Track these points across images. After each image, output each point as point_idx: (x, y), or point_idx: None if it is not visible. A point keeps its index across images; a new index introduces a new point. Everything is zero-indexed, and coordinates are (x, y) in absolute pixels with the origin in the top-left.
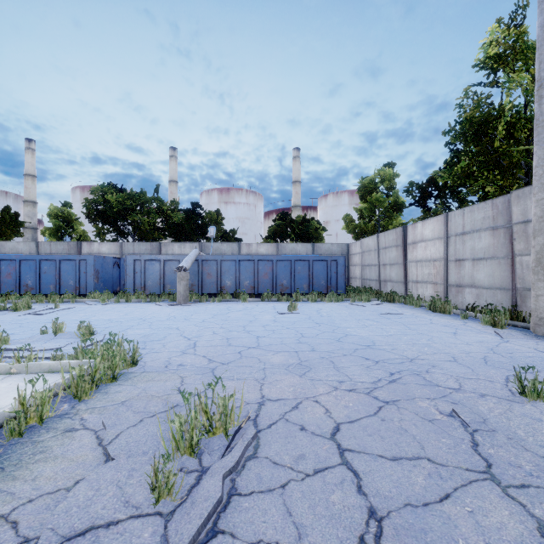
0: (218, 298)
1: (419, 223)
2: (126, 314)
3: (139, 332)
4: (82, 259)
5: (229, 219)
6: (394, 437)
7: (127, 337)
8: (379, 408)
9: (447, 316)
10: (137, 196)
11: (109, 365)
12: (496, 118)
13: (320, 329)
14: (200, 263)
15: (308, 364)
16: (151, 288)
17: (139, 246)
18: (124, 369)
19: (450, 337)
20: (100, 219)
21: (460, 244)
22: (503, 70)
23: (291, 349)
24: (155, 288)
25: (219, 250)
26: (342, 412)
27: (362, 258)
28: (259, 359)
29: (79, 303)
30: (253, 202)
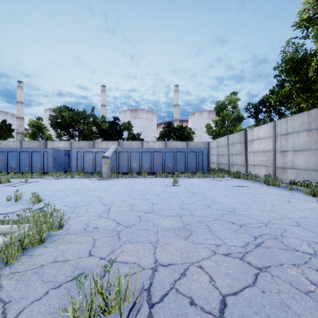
0: (128, 175)
1: (255, 128)
2: (68, 186)
3: (73, 200)
4: (45, 151)
5: (136, 128)
6: (281, 317)
7: (64, 203)
8: (256, 276)
9: (278, 188)
10: (80, 113)
11: (37, 231)
12: (311, 57)
13: (194, 197)
14: (117, 154)
15: (190, 227)
16: (87, 169)
17: (82, 143)
18: (53, 231)
19: (287, 205)
20: (59, 127)
21: (284, 141)
22: (313, 27)
23: (176, 214)
24: (90, 169)
25: (130, 145)
26: (224, 281)
27: (217, 150)
28: (153, 223)
29: (42, 178)
30: (151, 117)
